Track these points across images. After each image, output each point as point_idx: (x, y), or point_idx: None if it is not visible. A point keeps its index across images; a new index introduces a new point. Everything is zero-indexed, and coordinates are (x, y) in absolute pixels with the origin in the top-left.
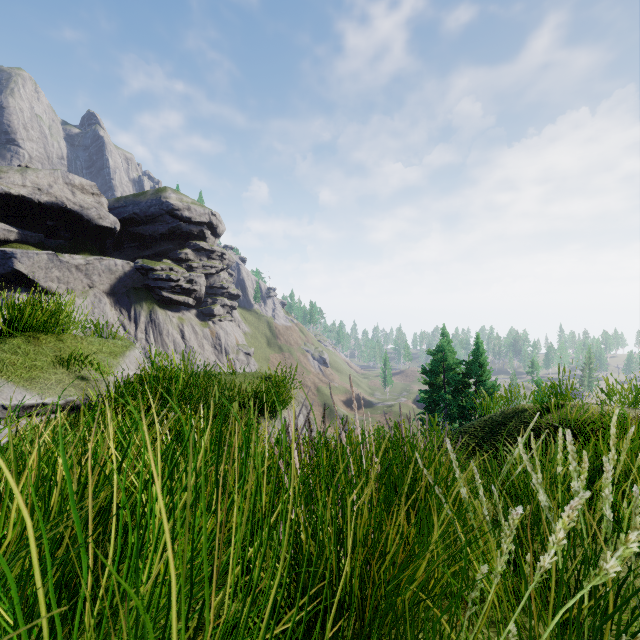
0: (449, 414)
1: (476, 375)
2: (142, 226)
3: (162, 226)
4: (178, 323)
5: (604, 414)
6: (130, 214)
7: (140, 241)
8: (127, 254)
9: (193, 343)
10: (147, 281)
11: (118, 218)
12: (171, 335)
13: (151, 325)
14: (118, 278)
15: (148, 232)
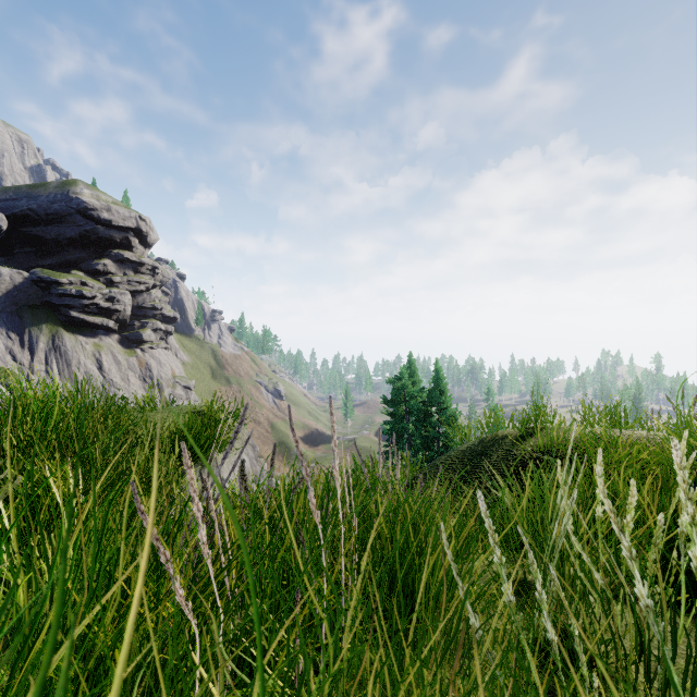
0: (414, 445)
1: (440, 403)
2: (41, 226)
3: (71, 228)
4: (93, 351)
5: (591, 437)
6: (23, 210)
7: (38, 246)
8: (19, 261)
9: (114, 375)
10: (48, 297)
11: (5, 214)
12: (83, 366)
13: (54, 353)
14: (4, 292)
15: (50, 235)
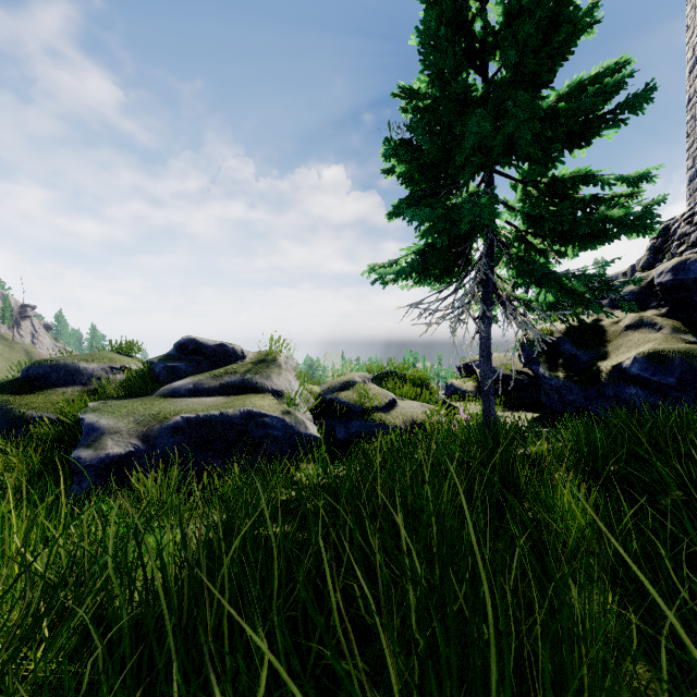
0: None
1: None
2: None
3: None
4: None
5: None
6: None
7: None
8: None
9: None
10: None
11: None
12: None
13: None
14: None
15: None
